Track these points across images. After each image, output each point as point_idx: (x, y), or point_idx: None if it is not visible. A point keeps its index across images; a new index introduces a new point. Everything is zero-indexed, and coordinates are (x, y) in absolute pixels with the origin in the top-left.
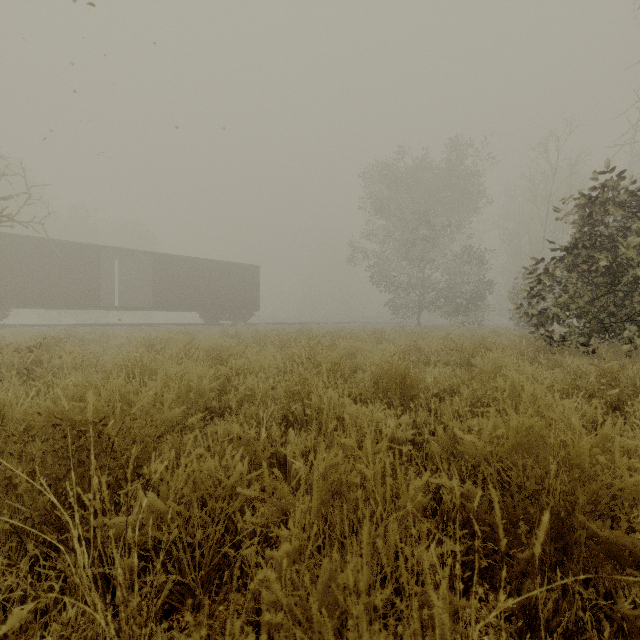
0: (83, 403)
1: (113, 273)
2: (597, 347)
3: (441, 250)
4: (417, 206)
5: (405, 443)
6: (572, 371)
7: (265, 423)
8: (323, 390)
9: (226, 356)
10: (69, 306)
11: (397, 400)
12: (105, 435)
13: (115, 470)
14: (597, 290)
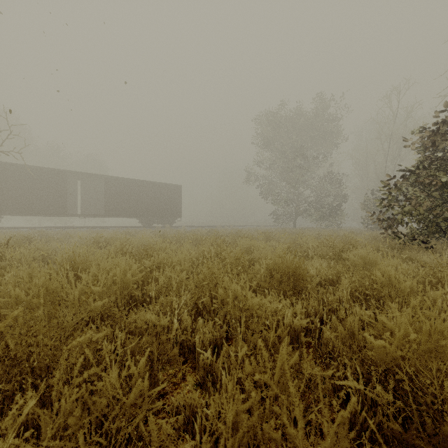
0: (9, 299)
1: (76, 190)
2: (435, 244)
3: (311, 174)
4: (294, 142)
5: (300, 331)
6: (430, 265)
7: (179, 310)
8: (228, 283)
9: (151, 252)
10: (44, 214)
11: (290, 290)
12: (3, 342)
13: (16, 376)
14: (434, 201)
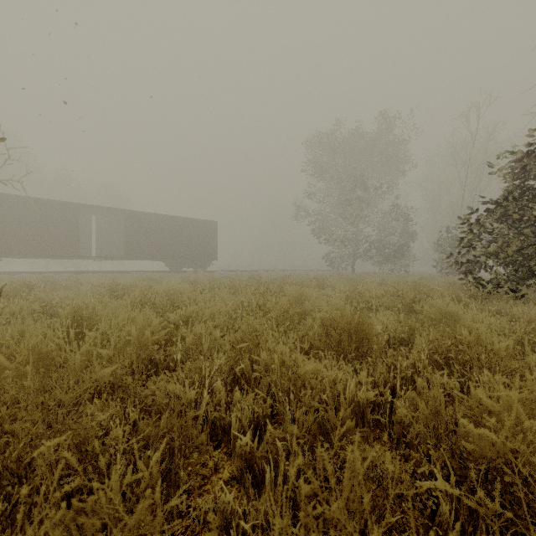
0: None
1: (91, 227)
2: (527, 293)
3: (373, 208)
4: (352, 170)
5: (366, 407)
6: (527, 320)
7: (211, 378)
8: (273, 344)
9: (178, 302)
10: (51, 256)
11: (352, 353)
12: None
13: None
14: (526, 240)
